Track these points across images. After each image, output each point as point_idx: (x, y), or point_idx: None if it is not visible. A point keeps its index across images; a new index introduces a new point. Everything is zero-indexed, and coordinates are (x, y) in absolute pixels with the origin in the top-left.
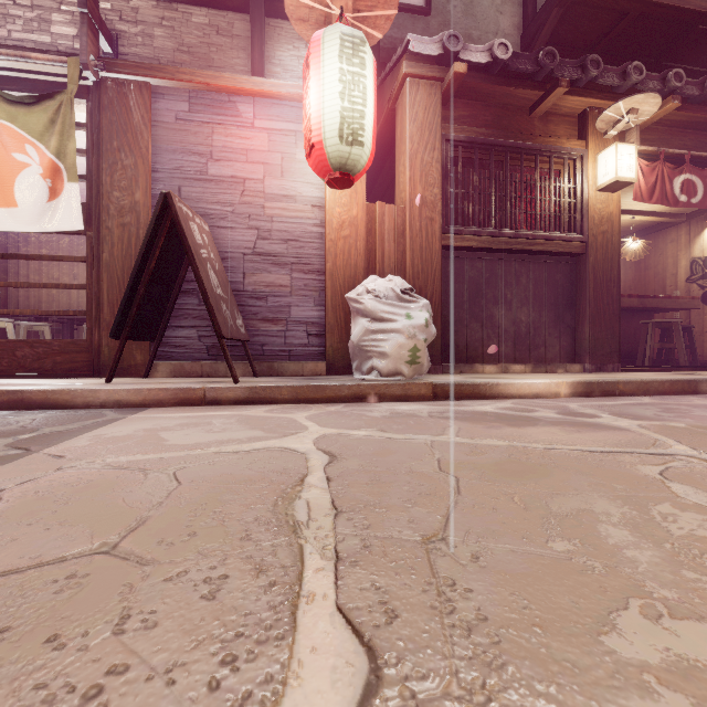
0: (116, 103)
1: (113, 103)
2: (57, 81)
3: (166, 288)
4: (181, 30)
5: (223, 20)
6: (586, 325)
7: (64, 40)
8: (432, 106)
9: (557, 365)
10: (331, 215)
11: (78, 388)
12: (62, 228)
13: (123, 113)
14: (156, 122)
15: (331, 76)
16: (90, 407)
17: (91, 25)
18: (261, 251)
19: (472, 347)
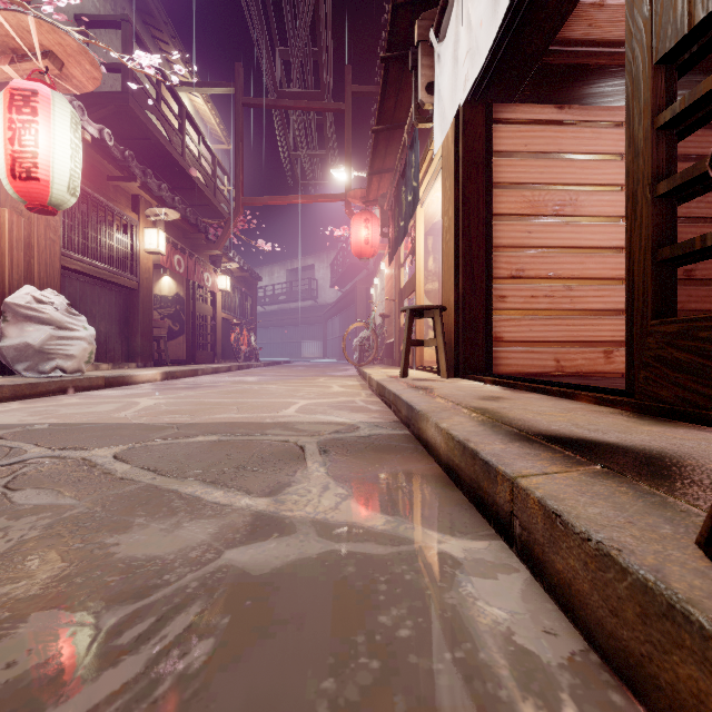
0: None
1: None
2: None
3: None
4: None
5: None
6: (138, 337)
7: None
8: None
9: (125, 363)
10: None
11: None
12: None
13: None
14: None
15: (64, 138)
16: None
17: None
18: None
19: None
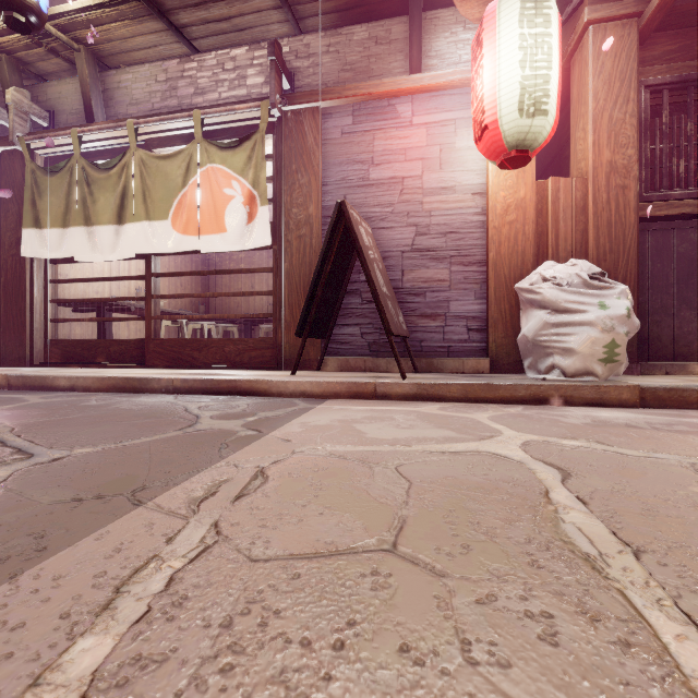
0: (294, 131)
1: (292, 132)
2: (252, 124)
3: (335, 290)
4: (345, 51)
5: (381, 29)
6: None
7: (255, 89)
8: (624, 50)
9: None
10: (495, 201)
11: (274, 379)
12: (256, 245)
13: (299, 138)
14: (325, 140)
15: (509, 46)
16: (282, 395)
17: (277, 69)
18: (419, 247)
19: (682, 341)
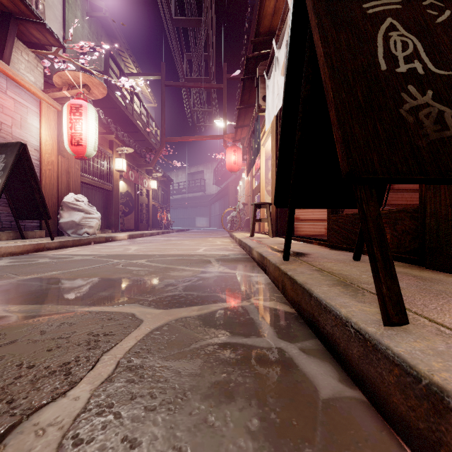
0: None
1: None
2: None
3: None
4: None
5: None
6: (112, 216)
7: None
8: None
9: (106, 230)
10: (44, 157)
11: None
12: None
13: None
14: None
15: (92, 125)
16: None
17: None
18: None
19: None
